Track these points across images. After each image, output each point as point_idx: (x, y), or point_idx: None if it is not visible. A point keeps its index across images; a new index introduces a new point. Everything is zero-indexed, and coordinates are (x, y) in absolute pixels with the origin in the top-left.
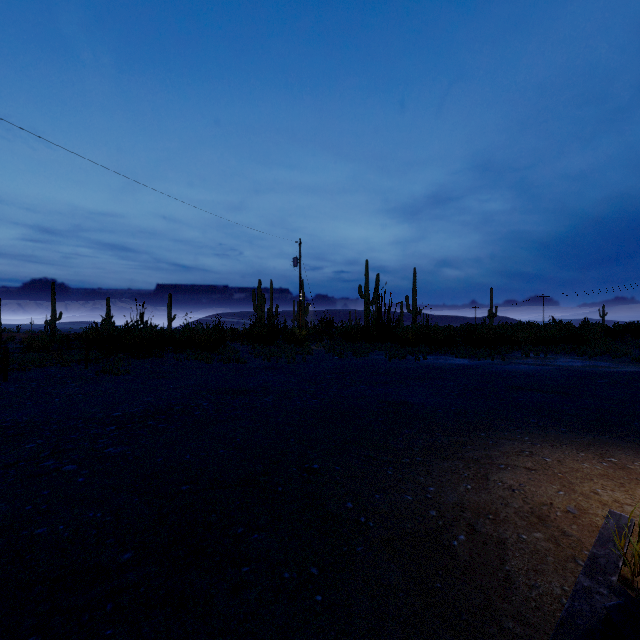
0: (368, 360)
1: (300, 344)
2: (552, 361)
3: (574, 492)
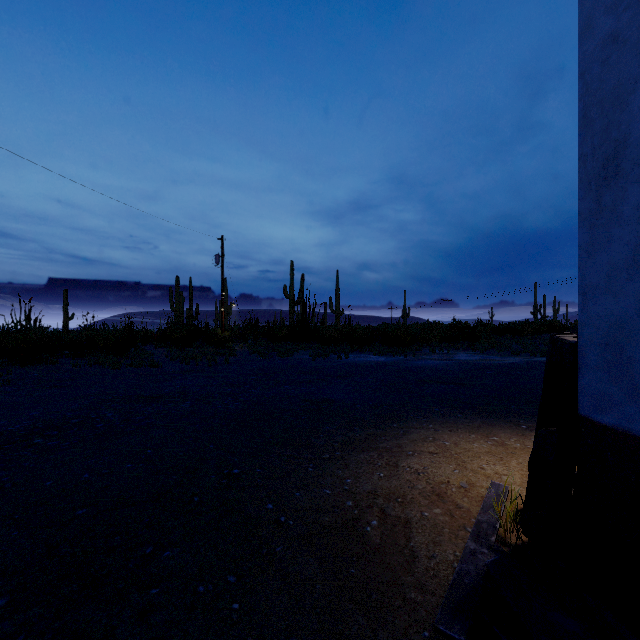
0: (293, 360)
1: (223, 345)
2: (453, 356)
3: (466, 469)
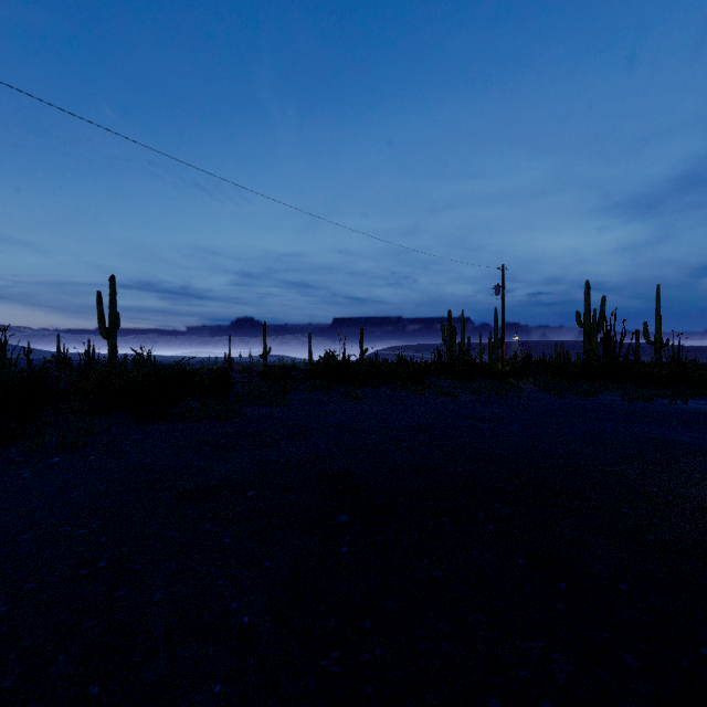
0: (599, 401)
1: (504, 380)
2: None
3: None
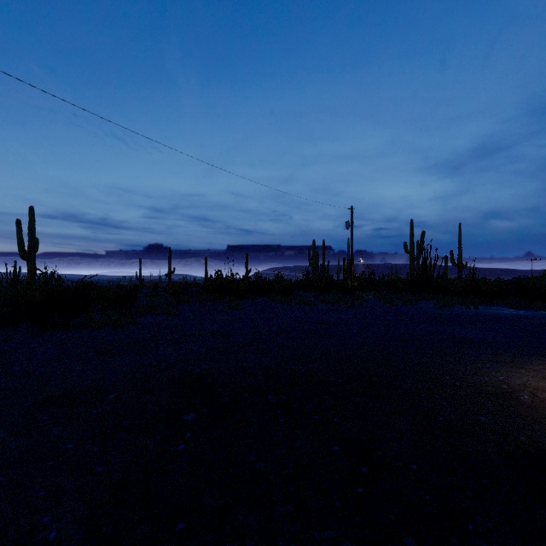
0: (418, 307)
1: (352, 293)
2: None
3: None
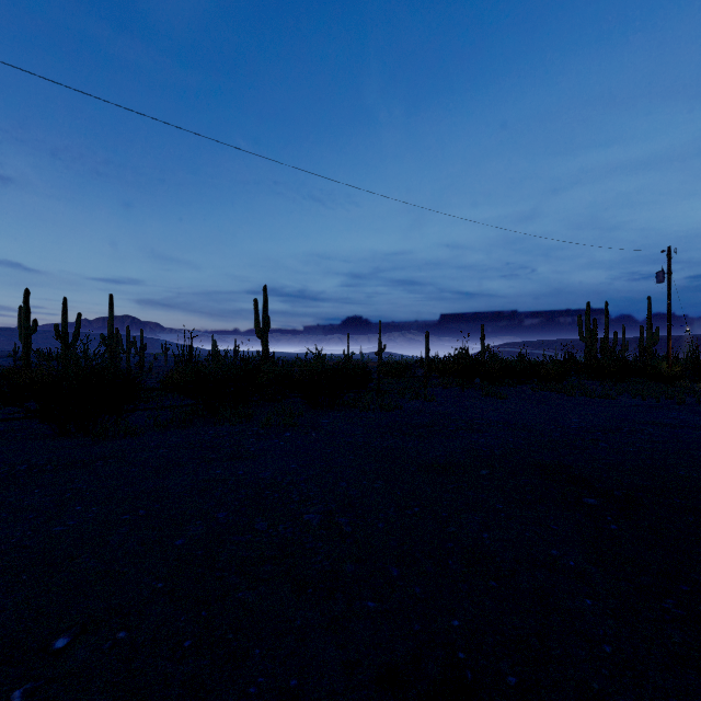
0: None
1: (670, 383)
2: None
3: None
